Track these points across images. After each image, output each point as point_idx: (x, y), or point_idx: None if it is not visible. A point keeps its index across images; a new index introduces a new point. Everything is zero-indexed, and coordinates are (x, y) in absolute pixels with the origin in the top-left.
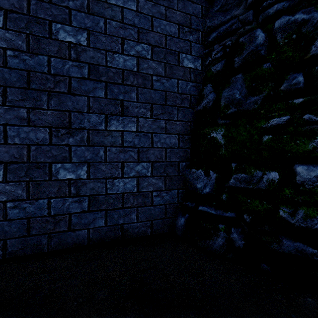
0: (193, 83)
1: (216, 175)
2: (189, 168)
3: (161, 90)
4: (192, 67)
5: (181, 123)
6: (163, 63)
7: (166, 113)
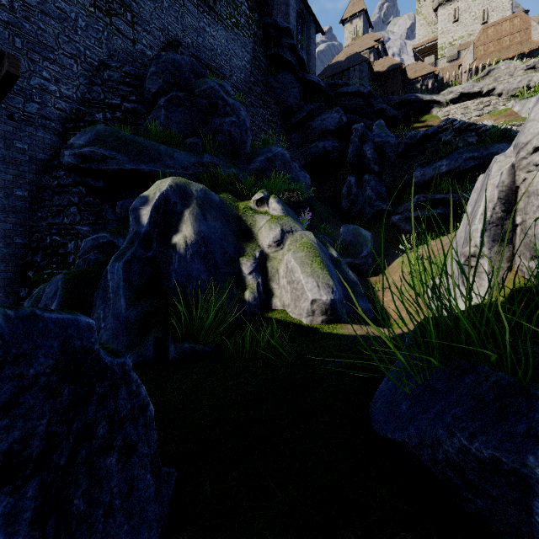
0: (23, 249)
1: (29, 289)
2: (19, 287)
3: (2, 254)
4: (22, 242)
5: (15, 267)
6: (3, 242)
7: (5, 263)
